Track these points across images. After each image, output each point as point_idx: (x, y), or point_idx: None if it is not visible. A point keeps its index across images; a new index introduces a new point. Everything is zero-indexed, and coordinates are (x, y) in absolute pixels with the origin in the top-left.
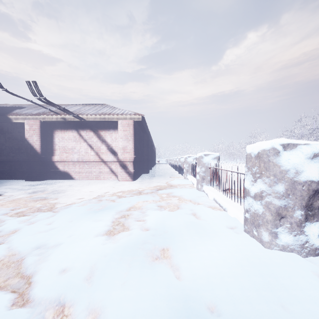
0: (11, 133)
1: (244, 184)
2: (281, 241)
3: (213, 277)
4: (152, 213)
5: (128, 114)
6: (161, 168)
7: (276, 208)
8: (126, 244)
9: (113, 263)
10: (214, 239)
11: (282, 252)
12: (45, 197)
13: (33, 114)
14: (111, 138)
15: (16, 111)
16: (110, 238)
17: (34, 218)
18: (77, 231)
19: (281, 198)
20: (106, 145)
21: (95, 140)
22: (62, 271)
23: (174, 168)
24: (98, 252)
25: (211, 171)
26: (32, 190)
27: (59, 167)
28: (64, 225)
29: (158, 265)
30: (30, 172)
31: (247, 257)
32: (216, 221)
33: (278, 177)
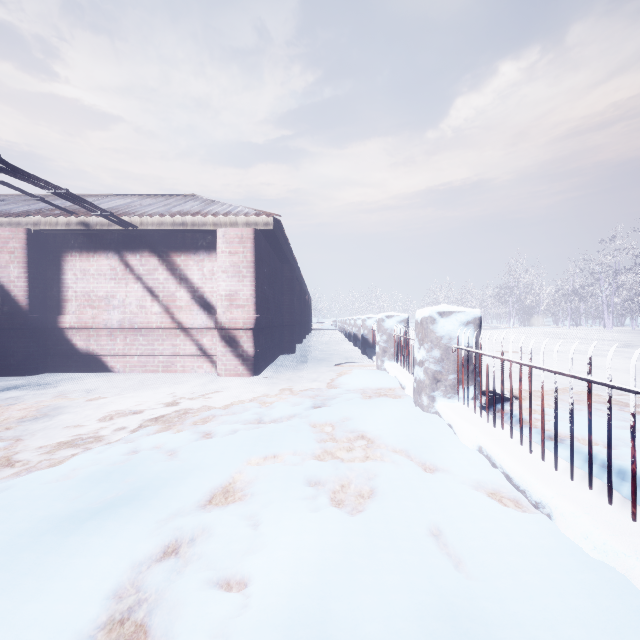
0: None
1: None
2: None
3: None
4: (281, 531)
5: (241, 213)
6: (323, 341)
7: None
8: None
9: None
10: None
11: None
12: None
13: (10, 213)
14: (202, 272)
15: None
16: None
17: None
18: None
19: None
20: (190, 290)
21: (162, 278)
22: None
23: (350, 340)
24: None
25: (459, 360)
26: None
27: (75, 343)
28: None
29: None
30: (1, 354)
31: None
32: (547, 599)
33: None
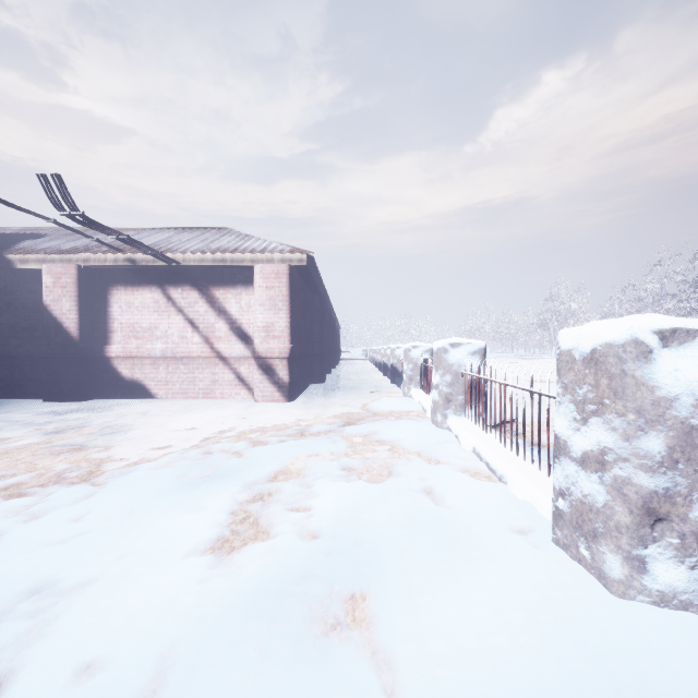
0: (12, 293)
1: (555, 426)
2: (657, 581)
3: (486, 697)
4: (327, 488)
5: (277, 250)
6: (353, 371)
7: (643, 496)
8: (258, 584)
9: (219, 647)
10: (480, 570)
11: (659, 612)
12: (81, 444)
13: (61, 250)
14: (240, 304)
15: (24, 244)
16: (222, 561)
17: (43, 503)
18: (141, 541)
19: (656, 471)
20: (228, 321)
21: (202, 310)
22: (83, 672)
23: (381, 370)
24: (185, 610)
25: (467, 383)
26: (55, 425)
27: (120, 371)
28: (112, 522)
29: (337, 655)
30: (54, 381)
31: (571, 629)
32: (483, 511)
33: (648, 415)
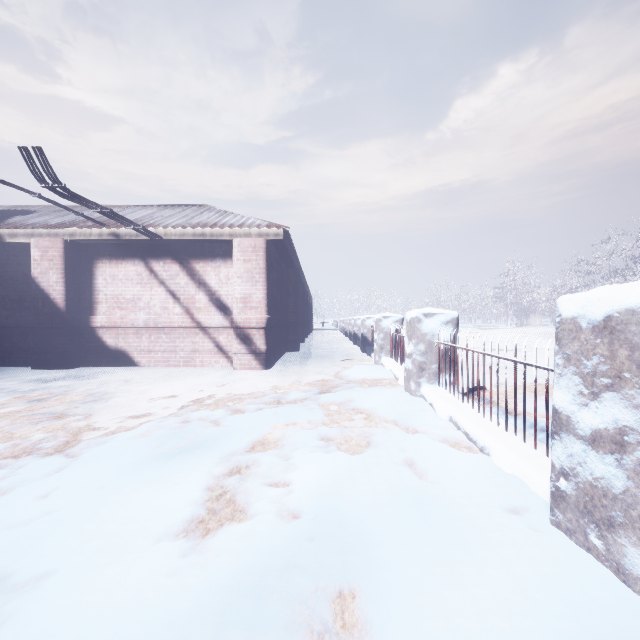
0: (2, 266)
1: (554, 400)
2: None
3: None
4: (307, 460)
5: (254, 225)
6: (325, 340)
7: None
8: (234, 579)
9: None
10: (481, 561)
11: None
12: (62, 413)
13: (49, 225)
14: (219, 277)
15: (14, 219)
16: (195, 547)
17: (11, 478)
18: (109, 523)
19: None
20: (208, 293)
21: (183, 282)
22: None
23: (351, 339)
24: (151, 615)
25: (440, 352)
26: (39, 392)
27: (105, 340)
28: (80, 500)
29: None
30: (42, 350)
31: None
32: (471, 487)
33: None
